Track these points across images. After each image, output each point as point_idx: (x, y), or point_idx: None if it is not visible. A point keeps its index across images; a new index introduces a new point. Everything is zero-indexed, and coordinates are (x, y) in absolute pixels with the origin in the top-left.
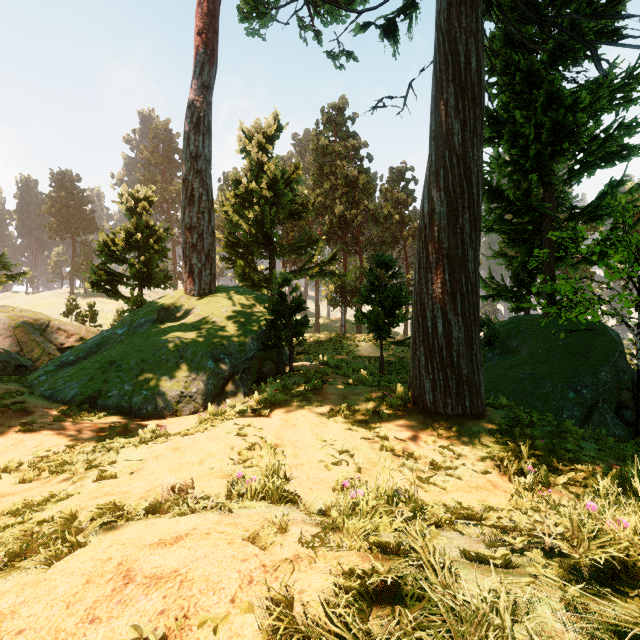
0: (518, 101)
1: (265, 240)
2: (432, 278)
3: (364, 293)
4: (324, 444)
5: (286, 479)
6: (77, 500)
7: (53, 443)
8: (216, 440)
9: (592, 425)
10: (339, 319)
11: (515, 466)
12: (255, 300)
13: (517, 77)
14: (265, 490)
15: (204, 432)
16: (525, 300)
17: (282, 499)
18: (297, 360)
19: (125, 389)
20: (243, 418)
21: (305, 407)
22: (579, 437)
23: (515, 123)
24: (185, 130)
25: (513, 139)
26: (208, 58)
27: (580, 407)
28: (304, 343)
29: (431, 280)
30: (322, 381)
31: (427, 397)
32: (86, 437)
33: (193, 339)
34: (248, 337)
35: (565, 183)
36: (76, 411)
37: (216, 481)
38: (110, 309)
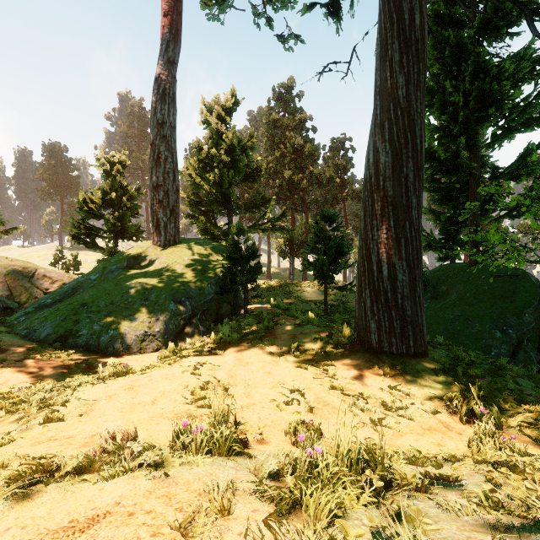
0: (448, 73)
1: (224, 199)
2: (377, 224)
3: (310, 244)
4: (275, 382)
5: (236, 425)
6: (18, 446)
7: (19, 380)
8: (171, 379)
9: (518, 362)
10: (288, 268)
11: (466, 407)
12: (214, 250)
13: (447, 51)
14: (212, 440)
15: (161, 370)
16: (451, 251)
17: (230, 450)
18: (251, 303)
19: (94, 329)
20: (199, 356)
21: (257, 346)
22: (514, 374)
23: (444, 93)
24: (152, 100)
25: (443, 107)
26: (173, 37)
27: (507, 345)
28: (257, 288)
29: (376, 226)
30: (273, 321)
31: (372, 337)
32: (52, 374)
33: (157, 284)
34: (207, 282)
35: (488, 146)
36: (47, 349)
37: (166, 423)
38: (92, 260)
